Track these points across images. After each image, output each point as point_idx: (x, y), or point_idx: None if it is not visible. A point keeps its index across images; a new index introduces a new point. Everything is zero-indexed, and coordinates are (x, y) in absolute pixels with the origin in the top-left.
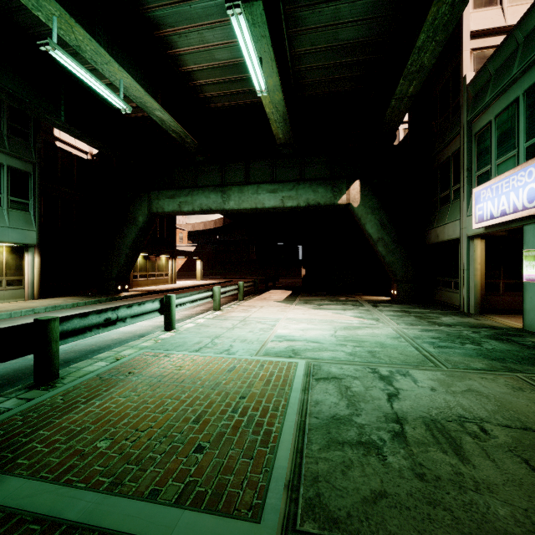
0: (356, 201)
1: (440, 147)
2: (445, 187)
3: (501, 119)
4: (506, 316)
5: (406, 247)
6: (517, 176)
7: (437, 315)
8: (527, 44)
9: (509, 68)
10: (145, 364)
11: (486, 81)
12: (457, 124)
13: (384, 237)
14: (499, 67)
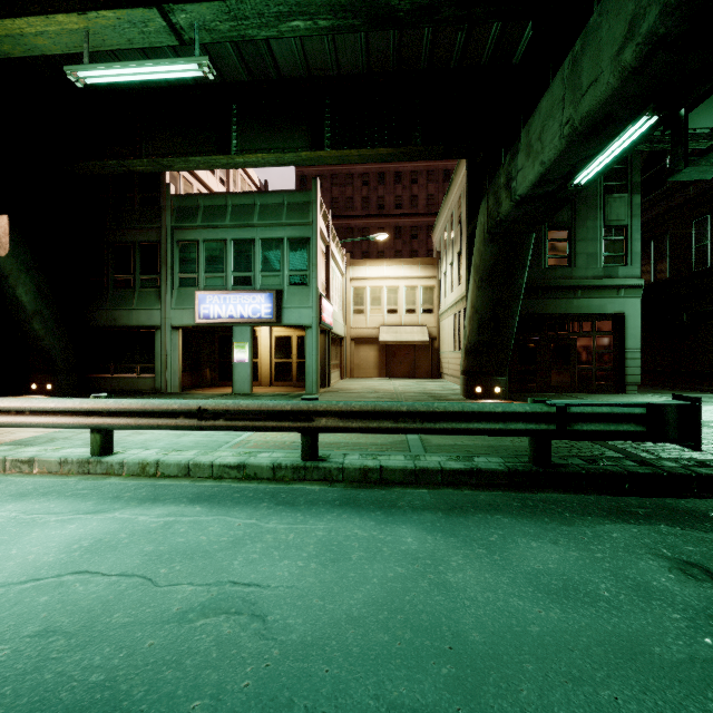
0: (4, 248)
1: (121, 226)
2: (127, 271)
3: (210, 245)
4: (197, 390)
5: (69, 328)
6: (244, 296)
7: (173, 396)
8: (236, 211)
9: (221, 216)
10: (274, 442)
11: (193, 206)
12: (154, 220)
13: (44, 311)
14: (208, 206)
